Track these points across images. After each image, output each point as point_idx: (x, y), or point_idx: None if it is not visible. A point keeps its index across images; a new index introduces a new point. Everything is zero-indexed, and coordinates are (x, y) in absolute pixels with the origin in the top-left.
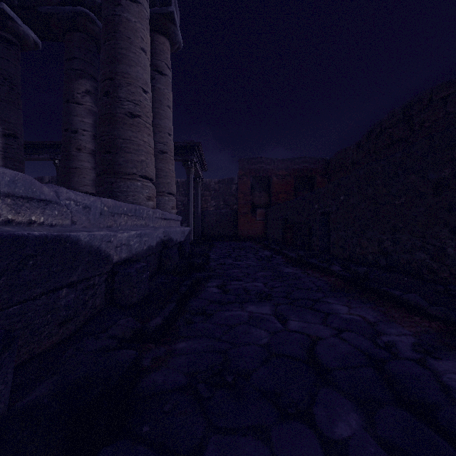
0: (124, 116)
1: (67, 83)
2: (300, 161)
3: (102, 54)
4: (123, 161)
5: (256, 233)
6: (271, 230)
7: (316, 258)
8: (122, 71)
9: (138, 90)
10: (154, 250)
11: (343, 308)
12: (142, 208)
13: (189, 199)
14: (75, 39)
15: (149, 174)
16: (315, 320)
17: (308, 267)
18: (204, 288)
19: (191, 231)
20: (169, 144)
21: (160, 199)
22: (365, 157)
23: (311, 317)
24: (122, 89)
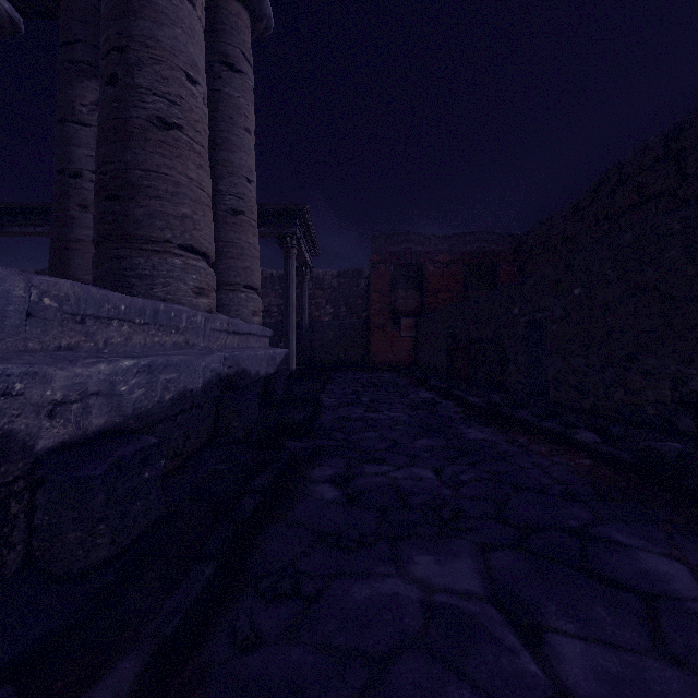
0: (146, 124)
1: (62, 87)
2: (473, 238)
3: (105, 1)
4: (144, 215)
5: (399, 358)
6: (426, 353)
7: (524, 407)
8: (143, 34)
9: (177, 75)
10: (198, 398)
11: (676, 572)
12: (177, 309)
13: (288, 301)
14: (77, 7)
15: (199, 244)
16: (629, 631)
17: (514, 428)
18: (305, 485)
19: (291, 354)
20: (249, 199)
21: (231, 298)
22: (588, 229)
23: (609, 615)
24: (142, 70)
